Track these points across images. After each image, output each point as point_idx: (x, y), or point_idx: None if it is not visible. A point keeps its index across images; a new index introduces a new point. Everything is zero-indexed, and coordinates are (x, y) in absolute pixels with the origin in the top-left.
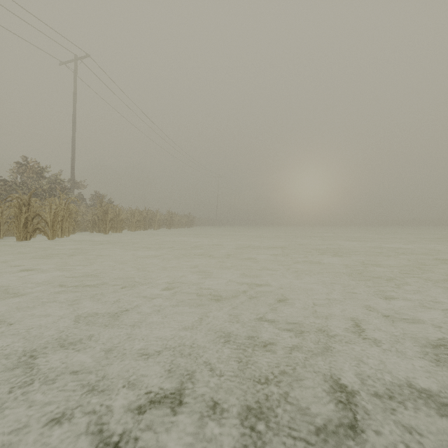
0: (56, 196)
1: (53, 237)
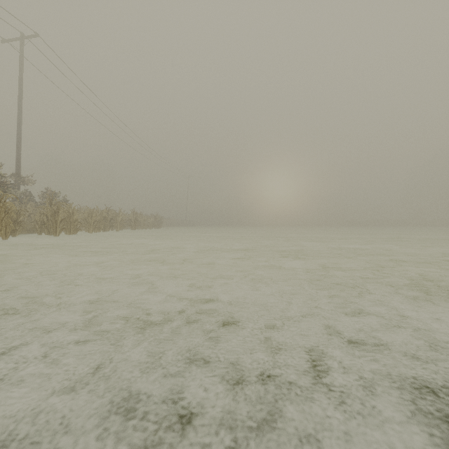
0: None
1: None
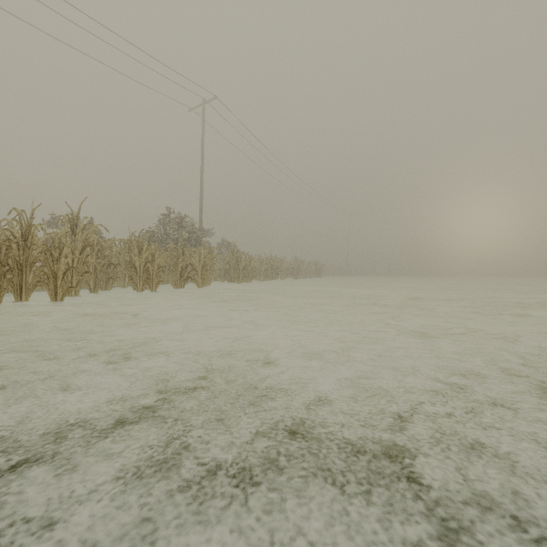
0: (192, 245)
1: (202, 285)
